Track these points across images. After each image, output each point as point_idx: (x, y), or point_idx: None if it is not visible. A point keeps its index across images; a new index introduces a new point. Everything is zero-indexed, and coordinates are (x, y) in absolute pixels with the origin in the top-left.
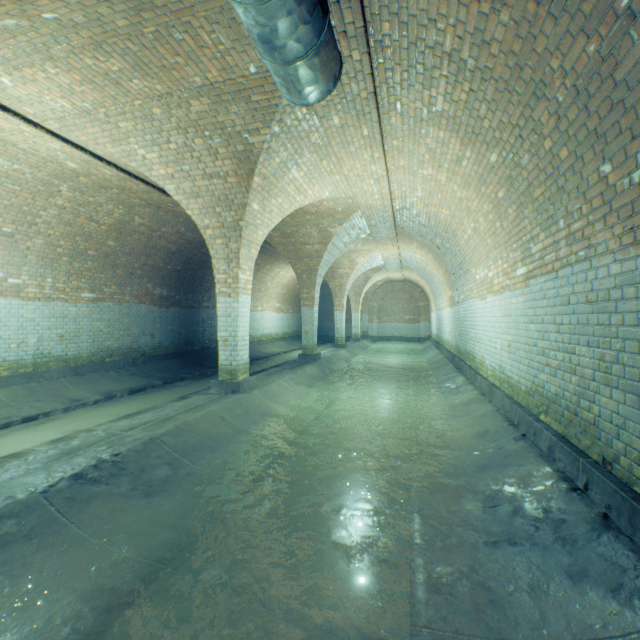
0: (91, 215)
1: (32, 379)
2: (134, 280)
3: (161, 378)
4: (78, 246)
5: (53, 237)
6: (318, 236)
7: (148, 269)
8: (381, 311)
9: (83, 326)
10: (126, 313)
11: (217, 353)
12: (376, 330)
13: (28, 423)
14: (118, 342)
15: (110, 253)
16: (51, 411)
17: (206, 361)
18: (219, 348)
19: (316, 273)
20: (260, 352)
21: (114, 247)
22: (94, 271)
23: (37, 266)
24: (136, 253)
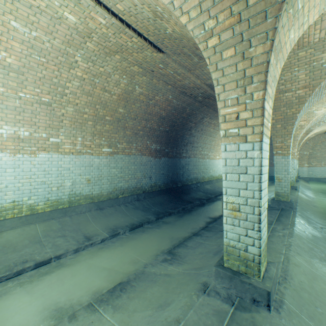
0: (104, 86)
1: (66, 213)
2: (137, 138)
3: (154, 212)
4: (98, 113)
5: (79, 106)
6: (305, 78)
7: (147, 130)
8: (311, 158)
9: (103, 172)
10: (132, 162)
11: (191, 189)
12: (306, 172)
13: (39, 269)
14: (127, 183)
15: (120, 118)
16: (62, 253)
17: (185, 196)
18: (223, 219)
19: (293, 121)
20: (219, 188)
21: (123, 113)
22: (110, 132)
23: (70, 128)
24: (138, 118)
